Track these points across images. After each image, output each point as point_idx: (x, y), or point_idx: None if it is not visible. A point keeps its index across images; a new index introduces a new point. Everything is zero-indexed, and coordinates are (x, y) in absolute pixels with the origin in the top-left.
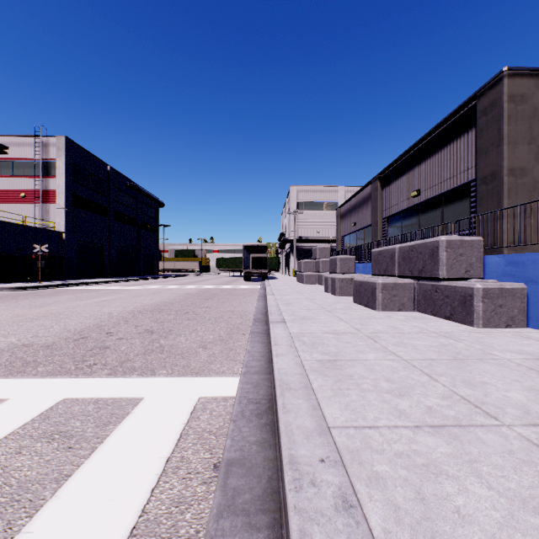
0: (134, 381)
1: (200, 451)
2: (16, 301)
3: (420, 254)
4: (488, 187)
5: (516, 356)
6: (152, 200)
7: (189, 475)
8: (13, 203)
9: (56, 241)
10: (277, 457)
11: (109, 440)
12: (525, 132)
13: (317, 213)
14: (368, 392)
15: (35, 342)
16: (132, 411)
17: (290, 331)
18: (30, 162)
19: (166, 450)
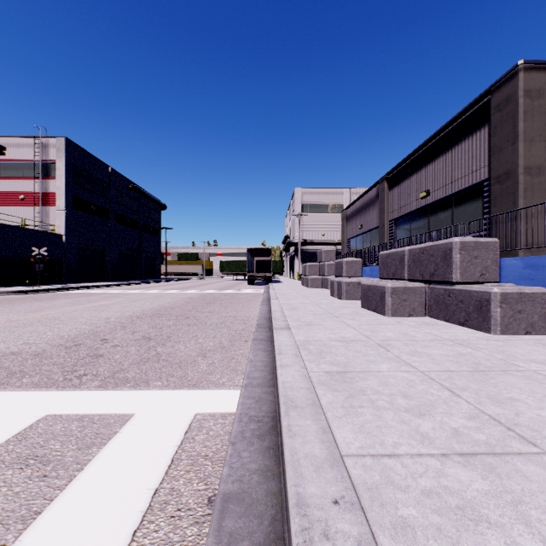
0: (125, 394)
1: (192, 481)
2: (12, 306)
3: (432, 257)
4: (502, 186)
5: (543, 367)
6: (154, 203)
7: (179, 512)
8: (12, 205)
9: (56, 244)
10: (281, 491)
11: (90, 467)
12: (541, 129)
13: (322, 215)
14: (384, 411)
15: (25, 350)
16: (120, 430)
17: (295, 338)
18: (30, 163)
19: (154, 479)
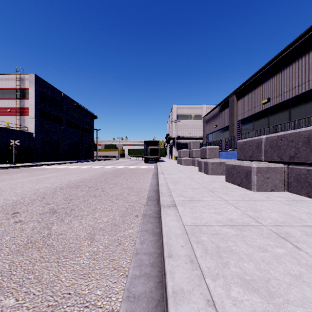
0: None
1: None
2: None
3: (292, 142)
4: None
5: None
6: (90, 114)
7: None
8: (3, 115)
9: (29, 138)
10: None
11: None
12: None
13: (189, 121)
14: None
15: None
16: None
17: (183, 221)
18: (13, 90)
19: None
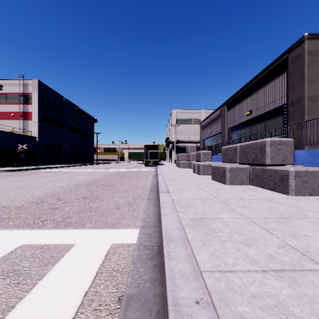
0: (70, 231)
1: (109, 287)
2: (5, 178)
3: (253, 149)
4: (295, 108)
5: None
6: (90, 118)
7: (100, 307)
8: (6, 119)
9: (32, 142)
10: (163, 293)
11: (46, 277)
12: (318, 74)
13: (188, 126)
14: (226, 243)
15: (11, 205)
16: (66, 254)
17: (172, 198)
18: (17, 95)
19: (85, 285)
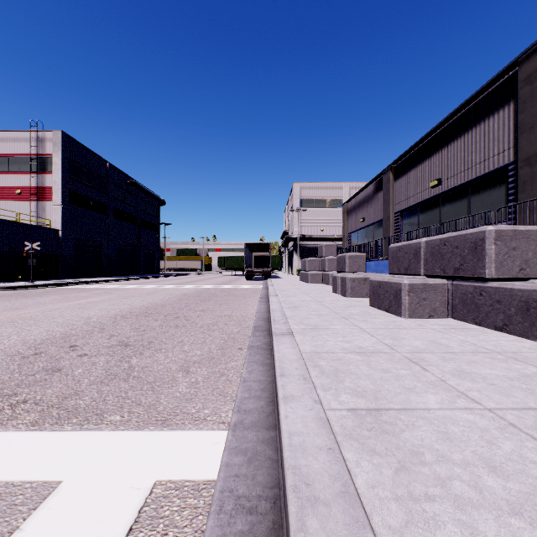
0: (63, 438)
1: None
2: None
3: (457, 249)
4: (533, 169)
5: None
6: (153, 198)
7: None
8: (8, 200)
9: (52, 239)
10: None
11: None
12: None
13: (320, 210)
14: (474, 512)
15: None
16: (22, 524)
17: (300, 349)
18: (26, 157)
19: None
